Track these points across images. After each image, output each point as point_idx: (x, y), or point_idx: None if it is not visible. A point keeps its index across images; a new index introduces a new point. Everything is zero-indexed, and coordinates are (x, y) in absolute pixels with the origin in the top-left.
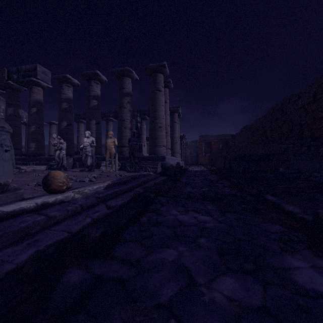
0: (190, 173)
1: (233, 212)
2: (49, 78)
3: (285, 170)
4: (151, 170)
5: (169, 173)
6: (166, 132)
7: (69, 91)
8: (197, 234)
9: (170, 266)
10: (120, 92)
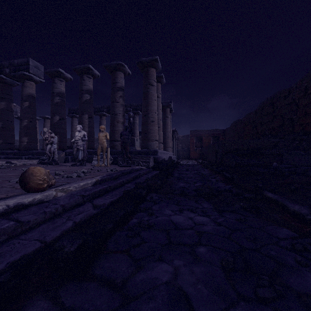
0: (182, 167)
1: (231, 212)
2: (41, 72)
3: (278, 165)
4: (143, 165)
5: (161, 167)
6: (159, 127)
7: (61, 85)
8: (194, 240)
9: (164, 290)
10: (113, 86)
